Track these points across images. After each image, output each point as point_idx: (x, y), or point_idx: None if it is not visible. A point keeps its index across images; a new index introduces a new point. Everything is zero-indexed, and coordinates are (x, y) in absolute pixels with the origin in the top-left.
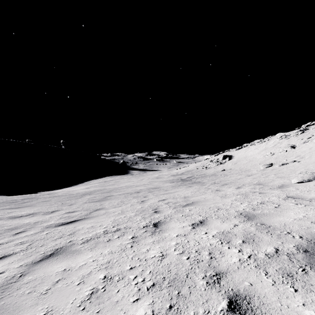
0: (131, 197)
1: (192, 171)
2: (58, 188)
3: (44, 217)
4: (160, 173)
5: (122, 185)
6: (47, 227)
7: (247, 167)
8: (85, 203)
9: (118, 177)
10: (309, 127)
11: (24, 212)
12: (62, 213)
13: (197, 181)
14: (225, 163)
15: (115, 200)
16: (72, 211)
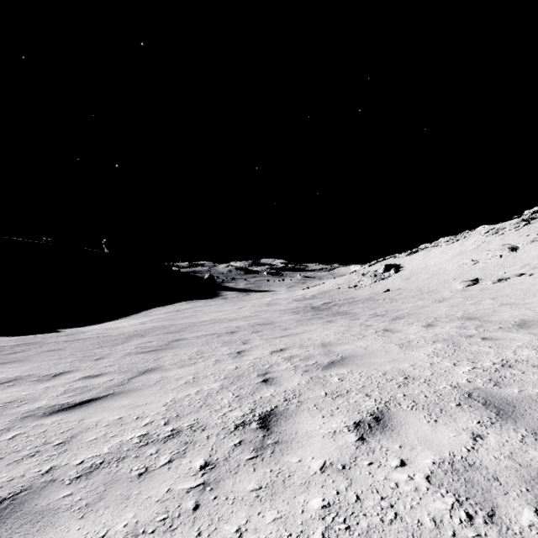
0: (219, 343)
1: (331, 292)
2: (95, 322)
3: (33, 389)
4: (273, 296)
5: (205, 318)
6: (25, 417)
7: (431, 285)
8: (128, 355)
9: (201, 303)
10: (537, 214)
11: (1, 375)
12: (74, 378)
13: (341, 311)
14: (389, 279)
15: (188, 348)
16: (95, 375)
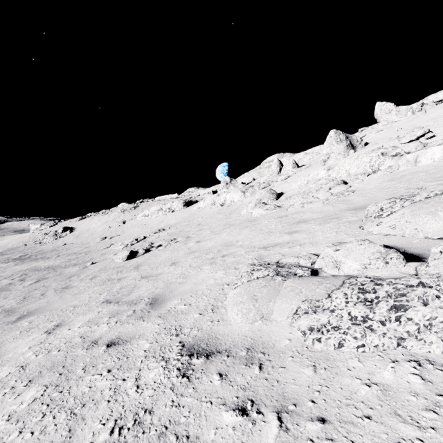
0: None
1: (19, 248)
2: None
3: None
4: None
5: None
6: None
7: (88, 240)
8: None
9: None
10: (140, 204)
11: None
12: None
13: (39, 258)
14: (66, 237)
15: None
16: None
